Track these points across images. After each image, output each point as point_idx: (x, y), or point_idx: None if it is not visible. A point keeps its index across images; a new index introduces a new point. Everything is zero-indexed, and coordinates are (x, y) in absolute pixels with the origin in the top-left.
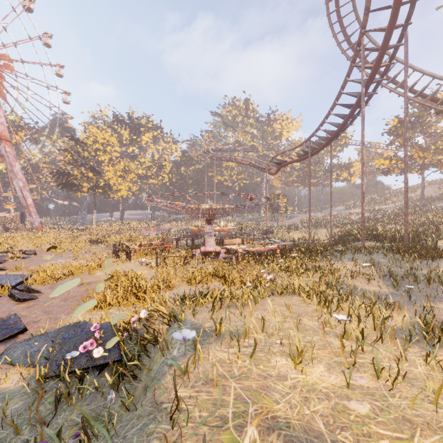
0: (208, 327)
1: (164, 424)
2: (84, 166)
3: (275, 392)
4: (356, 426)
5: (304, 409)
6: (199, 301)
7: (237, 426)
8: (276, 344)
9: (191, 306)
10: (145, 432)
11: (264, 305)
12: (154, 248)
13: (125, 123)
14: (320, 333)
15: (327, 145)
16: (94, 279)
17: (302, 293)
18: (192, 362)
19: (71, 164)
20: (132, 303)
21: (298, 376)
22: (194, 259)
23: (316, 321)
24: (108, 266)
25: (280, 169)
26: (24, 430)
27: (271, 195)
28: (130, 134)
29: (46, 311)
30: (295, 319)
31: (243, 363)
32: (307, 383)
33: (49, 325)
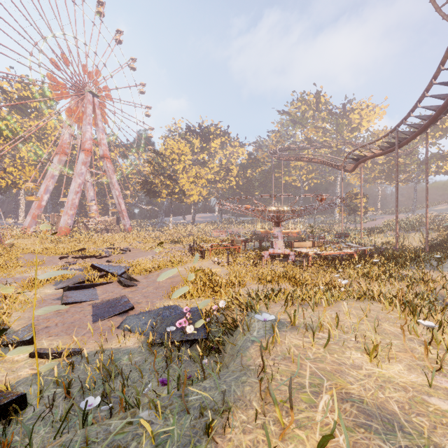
0: (282, 319)
1: (253, 378)
2: (163, 175)
3: (349, 376)
4: (435, 416)
5: (378, 393)
6: (272, 297)
7: (313, 392)
8: (351, 341)
9: (265, 300)
10: (240, 380)
11: (338, 307)
12: (224, 249)
13: (196, 133)
14: (402, 339)
15: (420, 133)
16: (177, 274)
17: (383, 299)
18: (271, 343)
19: (153, 174)
20: (210, 296)
21: (374, 368)
22: (263, 260)
23: (399, 328)
24: (196, 260)
25: (358, 166)
26: (144, 376)
27: (347, 194)
28: (200, 142)
29: (145, 296)
30: (373, 323)
31: (317, 350)
32: (383, 375)
33: (148, 306)
